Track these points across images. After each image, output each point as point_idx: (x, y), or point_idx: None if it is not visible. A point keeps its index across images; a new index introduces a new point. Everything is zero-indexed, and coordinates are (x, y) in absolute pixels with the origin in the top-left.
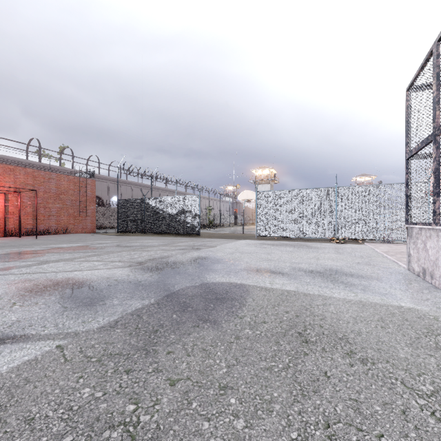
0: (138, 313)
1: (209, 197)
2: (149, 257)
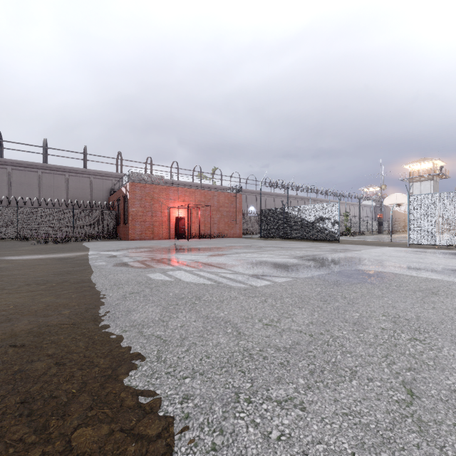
0: (321, 275)
1: (345, 202)
2: (304, 254)
